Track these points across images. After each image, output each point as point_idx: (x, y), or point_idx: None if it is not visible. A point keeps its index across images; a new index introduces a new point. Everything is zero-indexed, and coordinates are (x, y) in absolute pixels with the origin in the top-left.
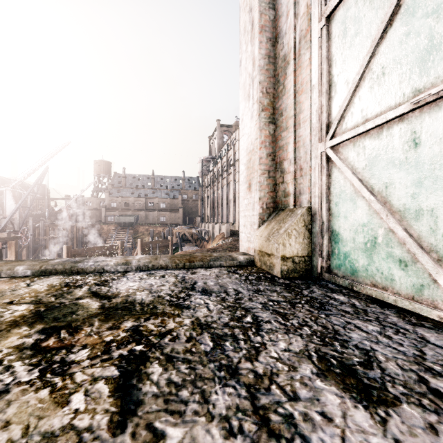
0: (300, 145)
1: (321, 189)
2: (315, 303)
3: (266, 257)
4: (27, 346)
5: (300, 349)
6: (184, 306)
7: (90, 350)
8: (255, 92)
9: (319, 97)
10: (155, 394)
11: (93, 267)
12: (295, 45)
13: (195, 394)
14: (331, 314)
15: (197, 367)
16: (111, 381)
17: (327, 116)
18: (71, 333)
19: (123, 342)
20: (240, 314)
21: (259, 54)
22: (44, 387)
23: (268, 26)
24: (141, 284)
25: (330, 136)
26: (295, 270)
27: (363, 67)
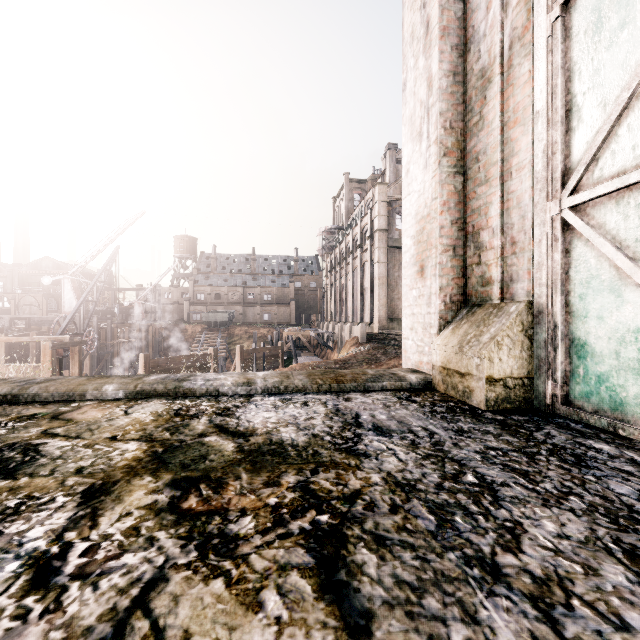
0: (511, 205)
1: (552, 273)
2: (565, 455)
3: (456, 377)
4: (163, 507)
5: (584, 535)
6: (360, 453)
7: (254, 519)
8: (432, 128)
9: (548, 131)
10: (385, 600)
11: (205, 388)
12: (502, 52)
13: (451, 607)
14: (604, 476)
15: (430, 557)
16: (308, 572)
17: (562, 159)
18: (215, 490)
19: (296, 507)
20: (453, 469)
21: (440, 70)
22: (215, 577)
23: (454, 27)
24: (279, 415)
25: (570, 189)
26: (507, 399)
27: (637, 77)
